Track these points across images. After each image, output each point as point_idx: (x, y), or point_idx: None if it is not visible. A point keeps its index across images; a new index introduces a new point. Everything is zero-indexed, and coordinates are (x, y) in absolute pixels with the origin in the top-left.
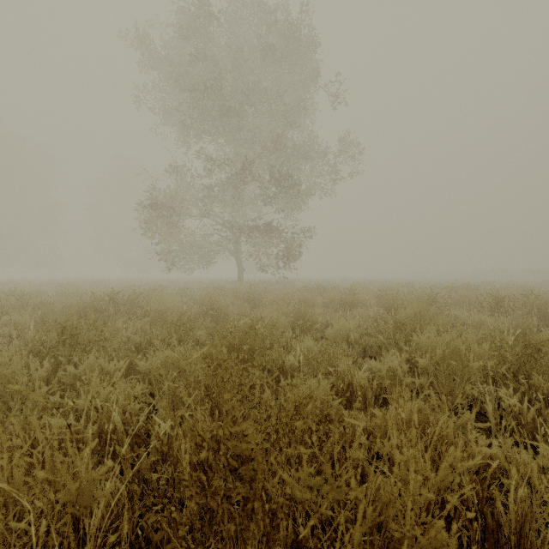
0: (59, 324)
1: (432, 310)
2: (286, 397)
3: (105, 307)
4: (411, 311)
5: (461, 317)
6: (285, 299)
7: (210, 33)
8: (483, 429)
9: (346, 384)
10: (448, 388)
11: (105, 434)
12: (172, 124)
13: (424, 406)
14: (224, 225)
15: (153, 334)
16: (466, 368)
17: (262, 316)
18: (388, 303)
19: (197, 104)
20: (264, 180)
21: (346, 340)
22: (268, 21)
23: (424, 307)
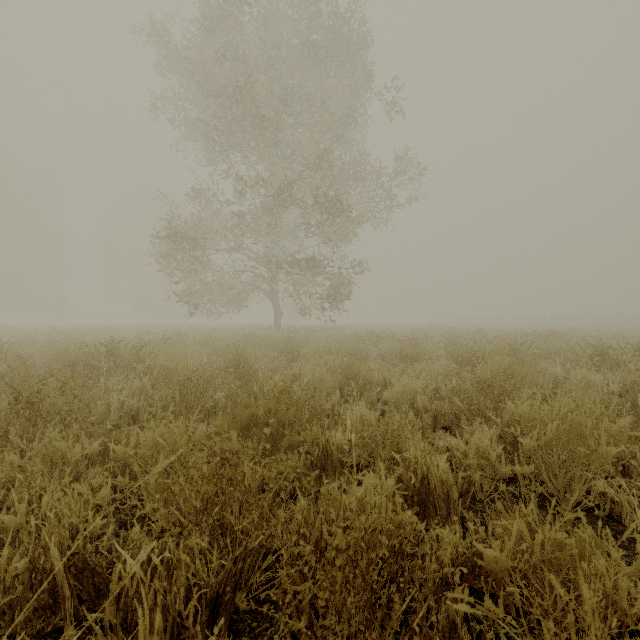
0: (11, 388)
1: (524, 366)
2: (330, 528)
3: (99, 361)
4: (496, 367)
5: (555, 374)
6: (330, 350)
7: (240, 26)
8: (623, 546)
9: (419, 478)
10: (562, 479)
11: (40, 573)
12: (196, 140)
13: (566, 540)
14: (257, 260)
15: (155, 399)
16: (594, 454)
17: (301, 374)
18: (462, 355)
19: (224, 113)
20: (306, 205)
21: (411, 406)
22: (311, 14)
23: (513, 362)
